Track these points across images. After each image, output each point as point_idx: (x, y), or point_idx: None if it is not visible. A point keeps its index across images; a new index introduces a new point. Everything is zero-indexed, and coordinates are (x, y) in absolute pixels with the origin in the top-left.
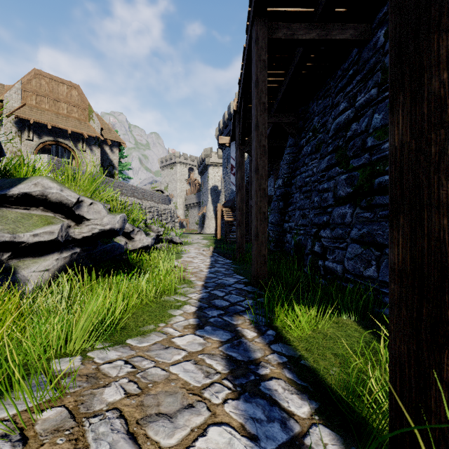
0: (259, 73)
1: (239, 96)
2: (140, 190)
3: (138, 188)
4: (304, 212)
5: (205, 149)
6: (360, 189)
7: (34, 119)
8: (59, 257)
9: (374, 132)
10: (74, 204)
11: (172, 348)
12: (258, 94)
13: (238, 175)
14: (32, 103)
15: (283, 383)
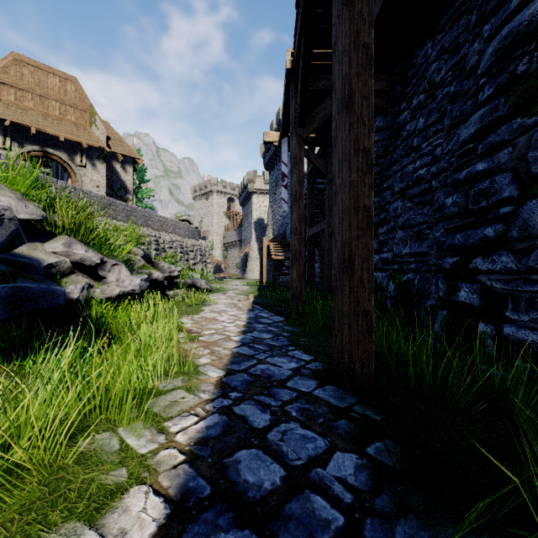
0: None
1: (296, 36)
2: (157, 218)
3: (154, 215)
4: (418, 229)
5: (247, 173)
6: None
7: (10, 120)
8: None
9: None
10: None
11: None
12: None
13: (293, 176)
14: (10, 99)
15: None
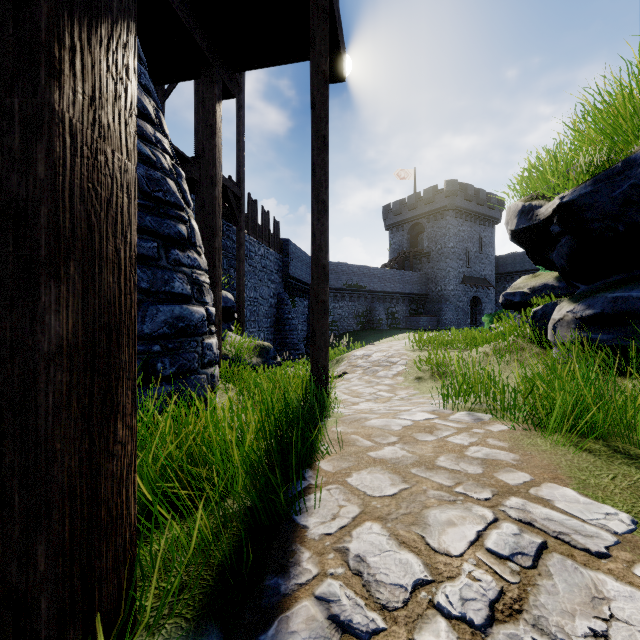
0: None
1: None
2: None
3: None
4: None
5: None
6: None
7: None
8: None
9: None
10: None
11: None
12: None
13: None
14: None
15: None
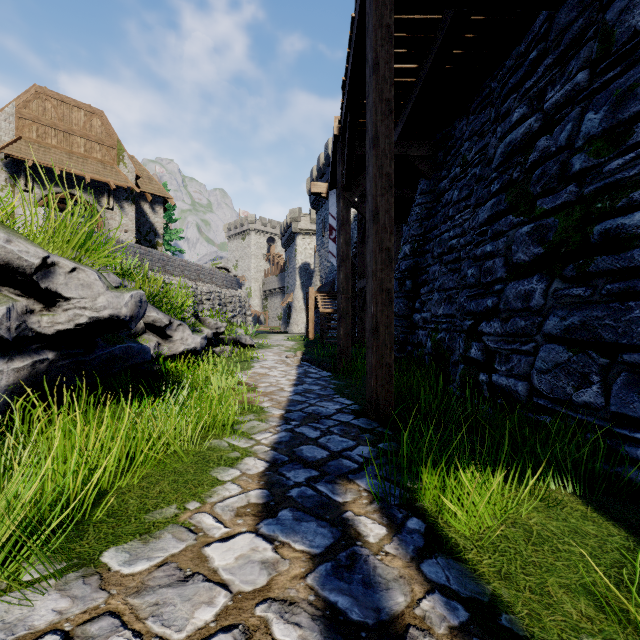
0: (379, 47)
1: (343, 110)
2: (194, 267)
3: (191, 264)
4: (449, 294)
5: (291, 210)
6: (562, 247)
7: (33, 160)
8: (5, 368)
9: (586, 144)
10: (35, 269)
11: (199, 579)
12: (378, 84)
13: (340, 237)
14: (32, 136)
15: None
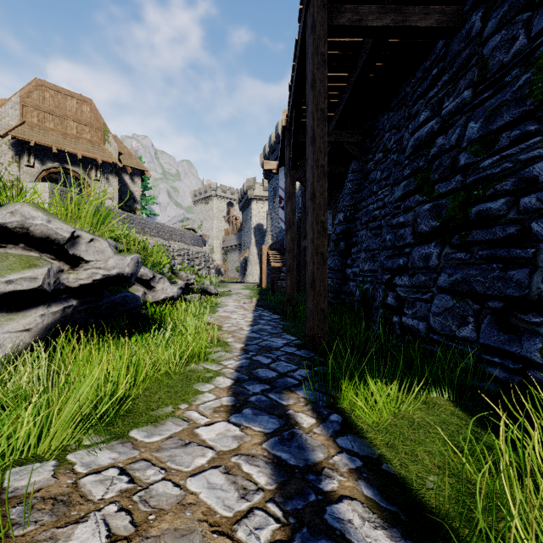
0: (316, 70)
1: (289, 107)
2: (167, 228)
3: (164, 226)
4: (373, 254)
5: (247, 180)
6: (451, 222)
7: (35, 141)
8: (46, 312)
9: (469, 146)
10: (66, 240)
11: (195, 445)
12: (315, 97)
13: (288, 207)
14: (33, 121)
15: (359, 507)
